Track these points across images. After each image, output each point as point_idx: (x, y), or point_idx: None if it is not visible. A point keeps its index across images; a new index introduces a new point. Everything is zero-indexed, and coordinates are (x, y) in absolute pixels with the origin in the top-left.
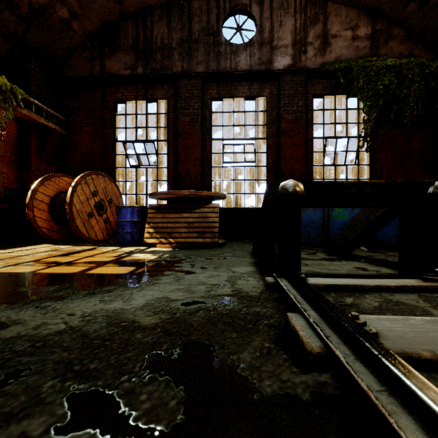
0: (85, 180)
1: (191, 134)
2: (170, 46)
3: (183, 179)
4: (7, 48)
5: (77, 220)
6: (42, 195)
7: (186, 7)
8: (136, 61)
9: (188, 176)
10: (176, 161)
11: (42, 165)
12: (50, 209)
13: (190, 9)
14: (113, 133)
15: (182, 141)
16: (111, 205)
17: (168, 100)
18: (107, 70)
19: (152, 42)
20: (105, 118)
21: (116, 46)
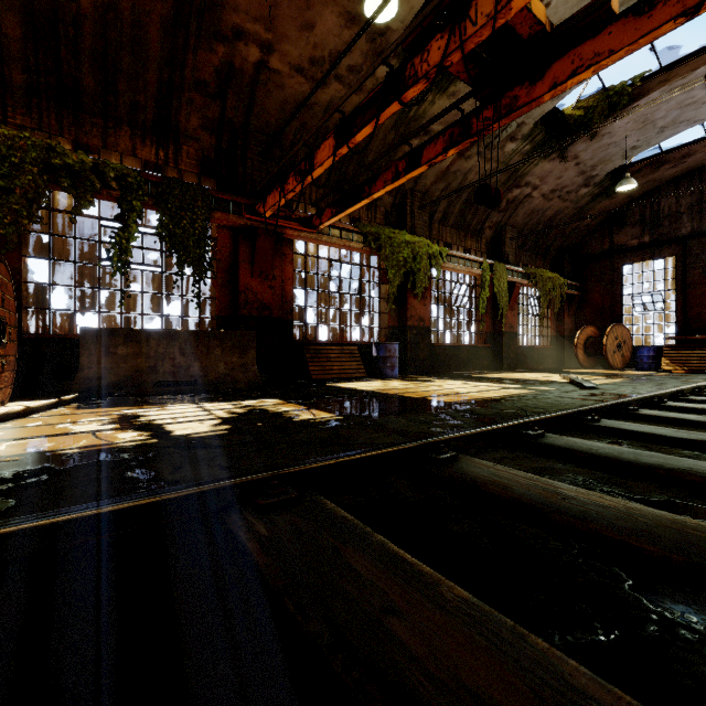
0: (612, 330)
1: (702, 284)
2: (677, 212)
3: (692, 322)
4: (554, 255)
5: (608, 355)
6: (580, 340)
7: (696, 175)
8: (642, 231)
9: (699, 318)
10: (684, 306)
11: (568, 320)
12: (583, 348)
13: (701, 176)
14: (621, 289)
15: (692, 290)
16: (625, 345)
17: (676, 257)
18: (615, 243)
19: (659, 213)
20: (613, 279)
21: (623, 224)
